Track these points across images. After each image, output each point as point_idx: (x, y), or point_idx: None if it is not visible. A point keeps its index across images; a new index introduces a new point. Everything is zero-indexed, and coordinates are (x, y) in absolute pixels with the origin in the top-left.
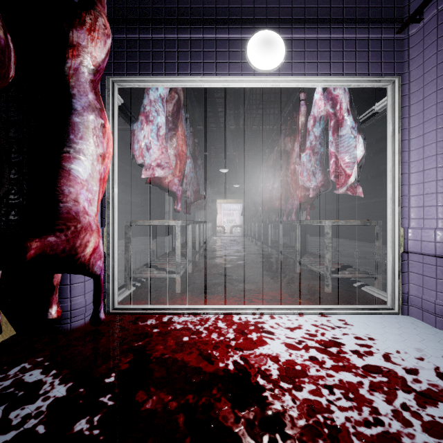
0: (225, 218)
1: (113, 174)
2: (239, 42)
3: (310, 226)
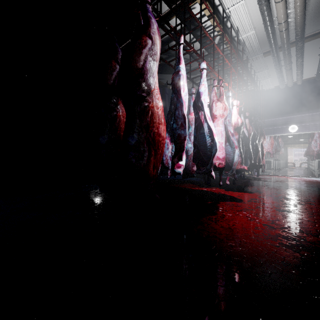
0: (298, 157)
1: None
2: (286, 127)
3: None
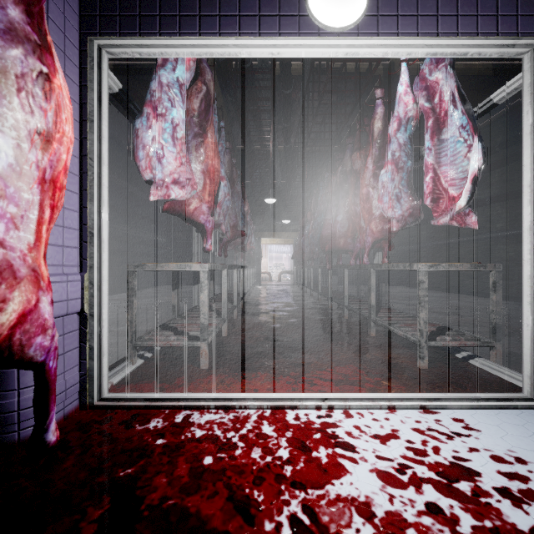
0: (271, 263)
1: (100, 191)
2: None
3: None
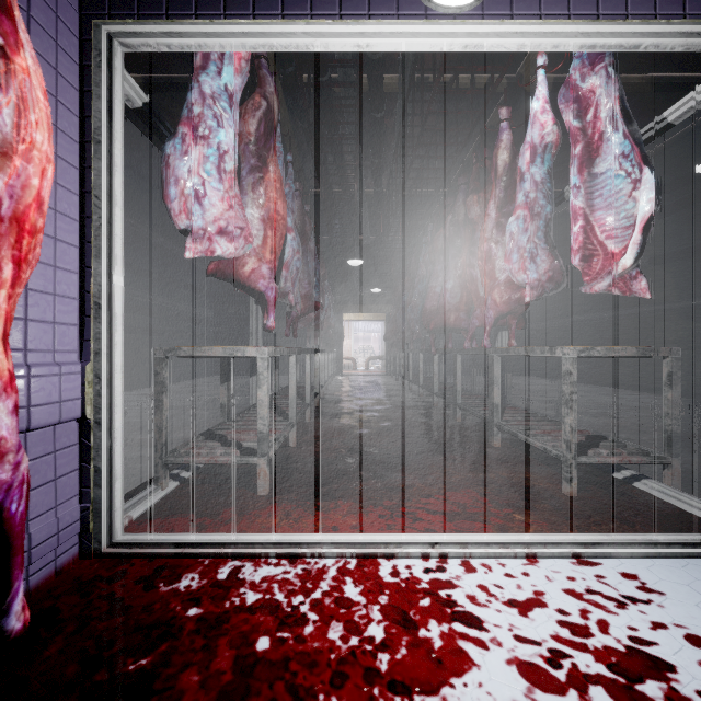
0: (356, 345)
1: (111, 243)
2: None
3: None
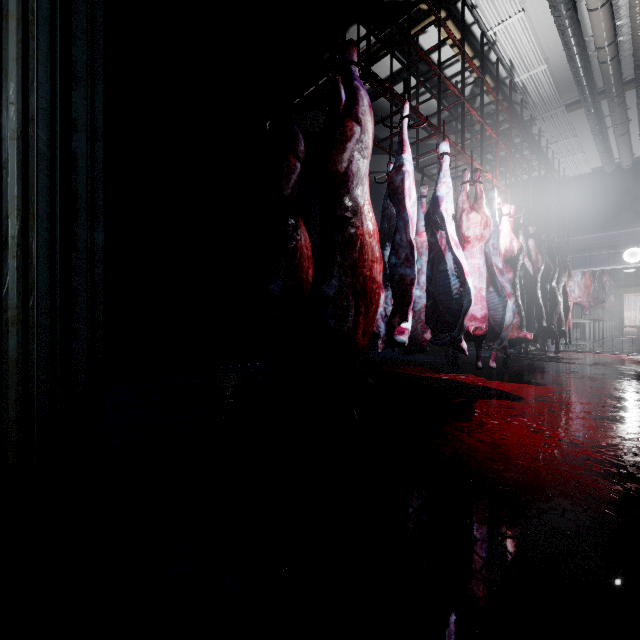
0: None
1: None
2: (619, 253)
3: None
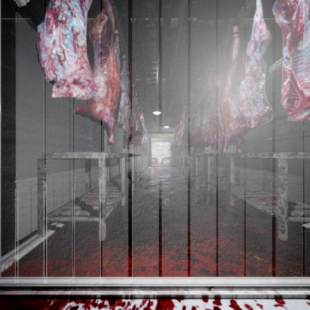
0: (157, 152)
1: None
2: None
3: (223, 158)
